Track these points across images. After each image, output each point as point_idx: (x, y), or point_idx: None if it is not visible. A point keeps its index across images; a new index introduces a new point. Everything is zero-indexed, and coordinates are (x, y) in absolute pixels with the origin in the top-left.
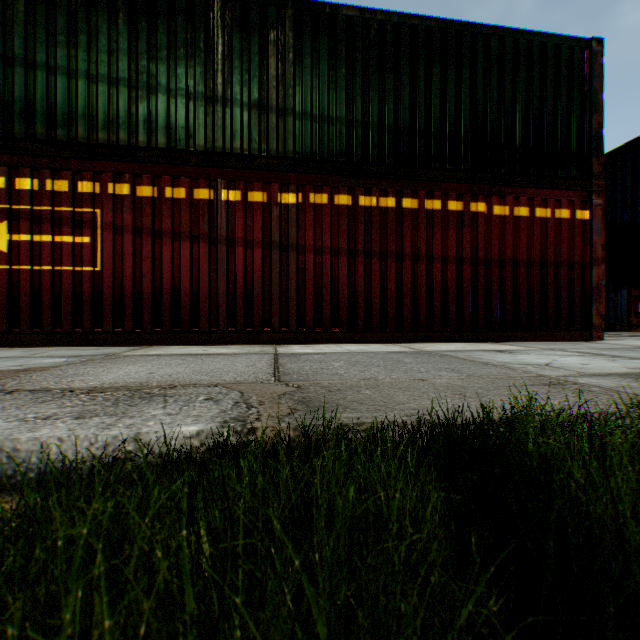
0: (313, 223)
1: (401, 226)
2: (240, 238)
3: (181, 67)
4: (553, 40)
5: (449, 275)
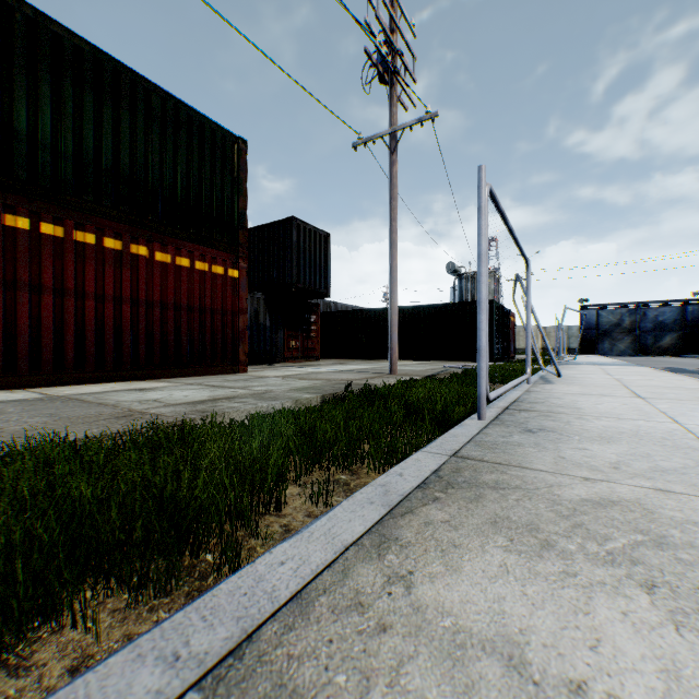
0: None
1: (41, 253)
2: None
3: None
4: (211, 124)
5: (107, 314)
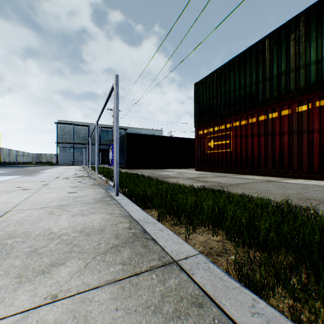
0: (317, 117)
1: None
2: (276, 132)
3: (253, 74)
4: None
5: None
